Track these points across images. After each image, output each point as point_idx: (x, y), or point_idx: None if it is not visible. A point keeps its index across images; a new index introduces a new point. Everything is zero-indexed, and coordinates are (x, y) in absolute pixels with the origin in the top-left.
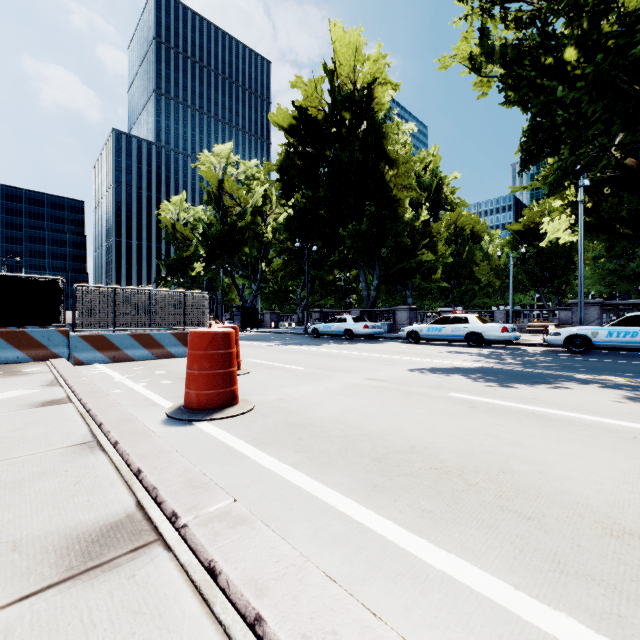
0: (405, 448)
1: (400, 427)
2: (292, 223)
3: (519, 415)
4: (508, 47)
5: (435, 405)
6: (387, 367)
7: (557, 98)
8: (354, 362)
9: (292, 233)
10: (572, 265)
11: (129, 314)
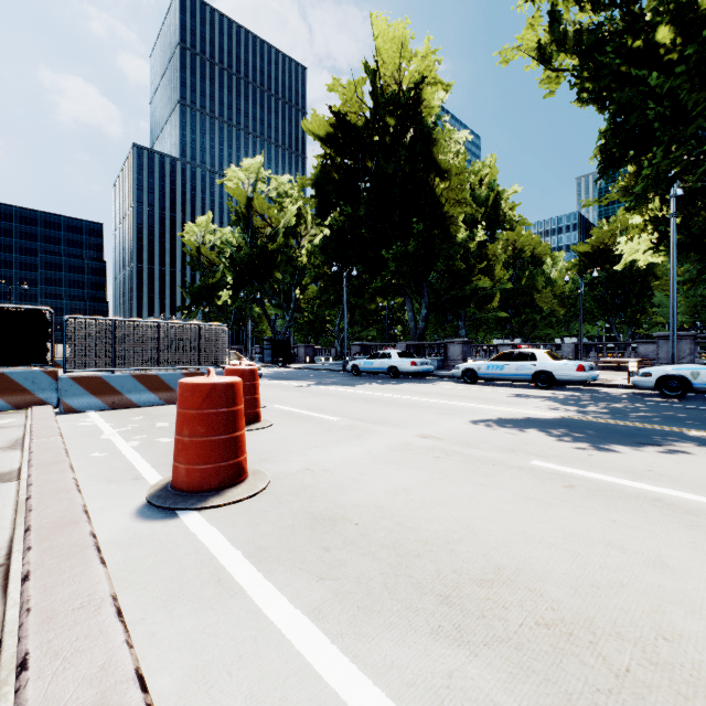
0: (488, 573)
1: (473, 525)
2: (329, 245)
3: (640, 502)
4: (583, 32)
5: (516, 482)
6: (442, 418)
7: (647, 88)
8: (401, 410)
9: (329, 256)
10: (648, 291)
11: (132, 351)
